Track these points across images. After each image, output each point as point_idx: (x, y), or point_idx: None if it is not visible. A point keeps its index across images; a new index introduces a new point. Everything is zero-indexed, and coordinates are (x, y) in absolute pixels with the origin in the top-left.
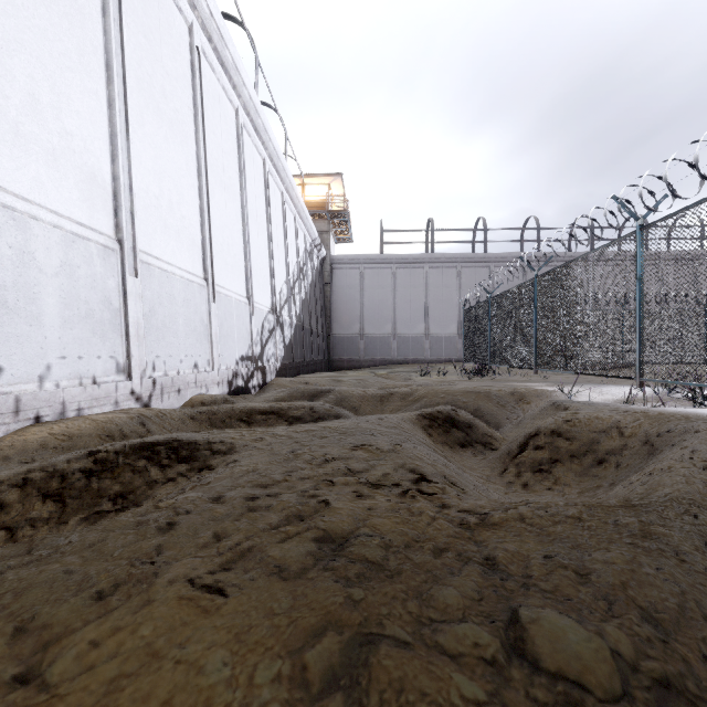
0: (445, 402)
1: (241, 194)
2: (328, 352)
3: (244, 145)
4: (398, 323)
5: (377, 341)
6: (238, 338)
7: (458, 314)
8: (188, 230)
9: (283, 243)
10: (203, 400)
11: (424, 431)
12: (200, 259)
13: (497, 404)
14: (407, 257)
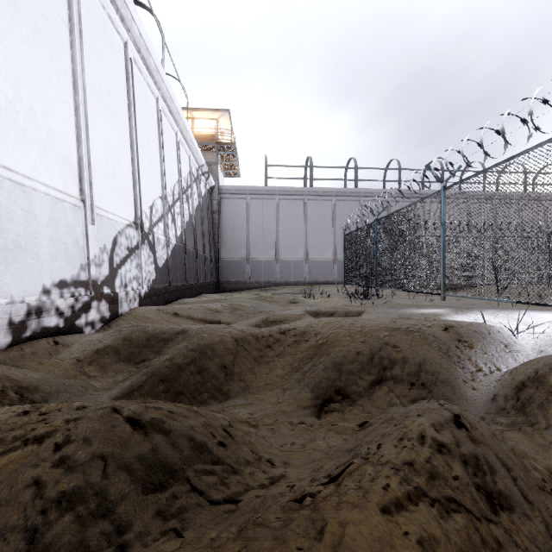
0: (369, 354)
1: (72, 55)
2: (217, 275)
3: None
4: (280, 248)
5: (262, 265)
6: (50, 254)
7: (334, 241)
8: None
9: (158, 154)
10: None
11: None
12: None
13: (441, 353)
14: (288, 190)
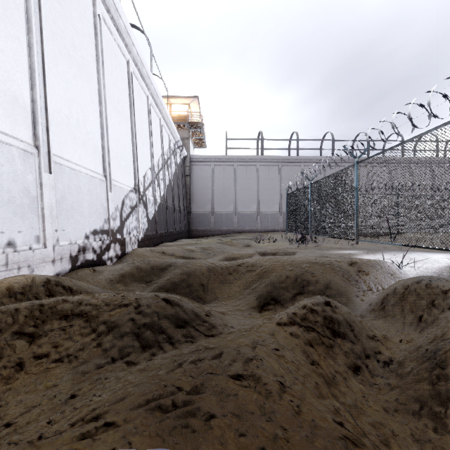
0: (295, 278)
1: (98, 79)
2: (188, 225)
3: (104, 37)
4: (238, 204)
5: (223, 217)
6: (89, 212)
7: (280, 198)
8: (4, 83)
9: (148, 137)
10: (13, 287)
11: (307, 361)
12: (28, 122)
13: (343, 278)
14: (244, 158)
